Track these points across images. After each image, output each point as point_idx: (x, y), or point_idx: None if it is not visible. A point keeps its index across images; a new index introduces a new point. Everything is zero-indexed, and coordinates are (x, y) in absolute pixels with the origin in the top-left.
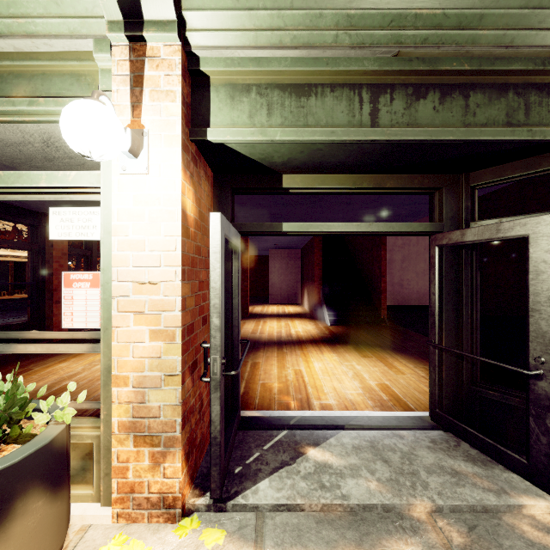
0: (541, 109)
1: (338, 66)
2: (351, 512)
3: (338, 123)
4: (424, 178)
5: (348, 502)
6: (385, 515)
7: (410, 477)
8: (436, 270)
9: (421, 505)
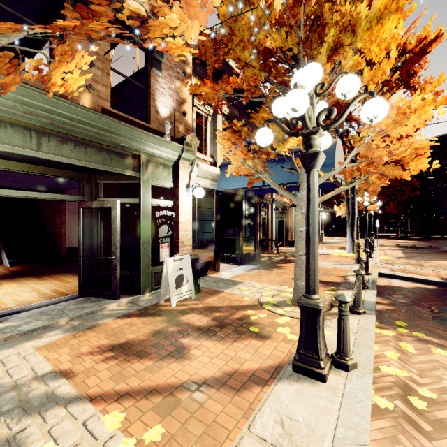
0: (116, 161)
1: (16, 117)
2: (25, 335)
3: (16, 144)
4: (74, 173)
5: (23, 331)
6: (44, 329)
7: (61, 315)
8: (81, 219)
9: (63, 320)
